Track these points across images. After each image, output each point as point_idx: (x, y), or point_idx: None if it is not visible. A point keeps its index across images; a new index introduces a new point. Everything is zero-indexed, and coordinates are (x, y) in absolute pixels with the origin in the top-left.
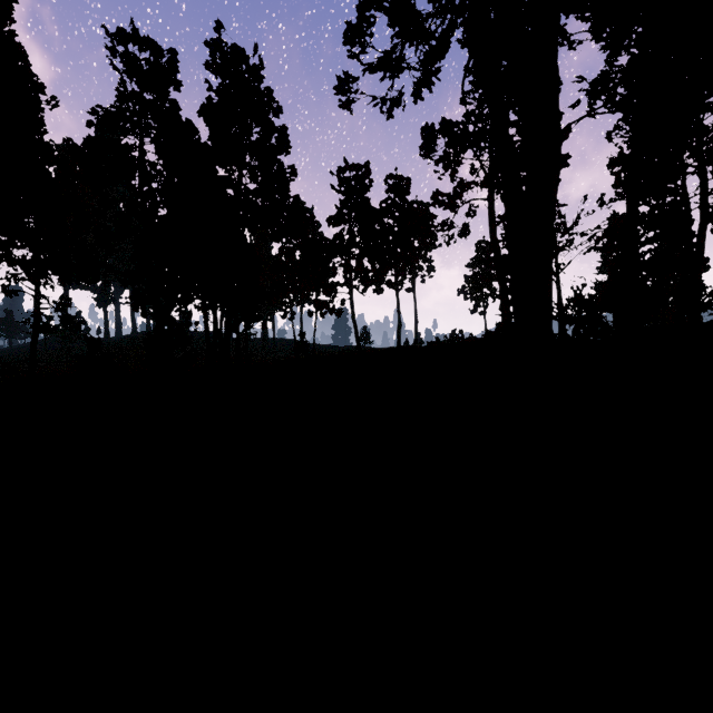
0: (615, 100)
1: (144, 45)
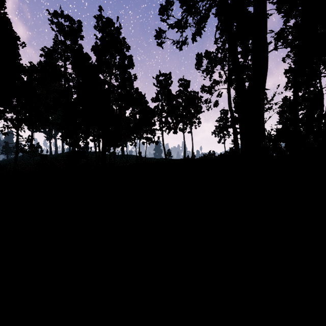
0: (288, 41)
1: (66, 18)
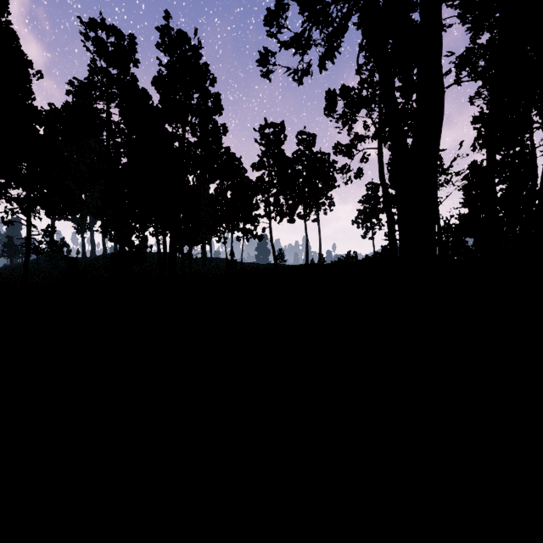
0: (478, 70)
1: (110, 31)
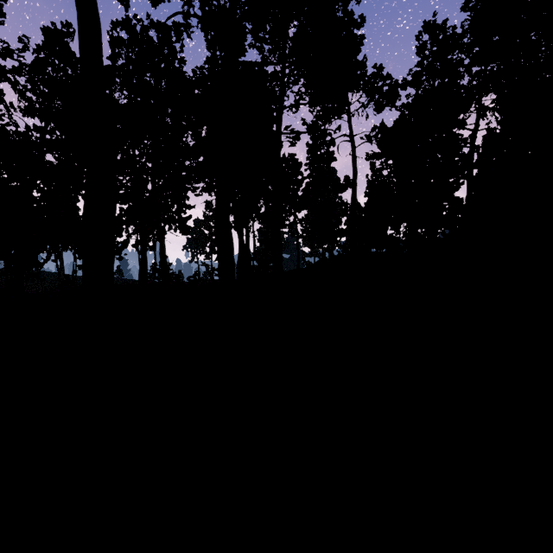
0: None
1: None
